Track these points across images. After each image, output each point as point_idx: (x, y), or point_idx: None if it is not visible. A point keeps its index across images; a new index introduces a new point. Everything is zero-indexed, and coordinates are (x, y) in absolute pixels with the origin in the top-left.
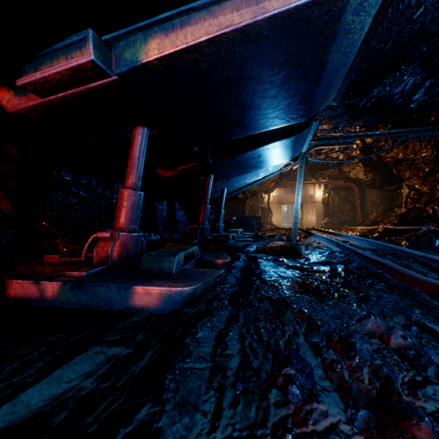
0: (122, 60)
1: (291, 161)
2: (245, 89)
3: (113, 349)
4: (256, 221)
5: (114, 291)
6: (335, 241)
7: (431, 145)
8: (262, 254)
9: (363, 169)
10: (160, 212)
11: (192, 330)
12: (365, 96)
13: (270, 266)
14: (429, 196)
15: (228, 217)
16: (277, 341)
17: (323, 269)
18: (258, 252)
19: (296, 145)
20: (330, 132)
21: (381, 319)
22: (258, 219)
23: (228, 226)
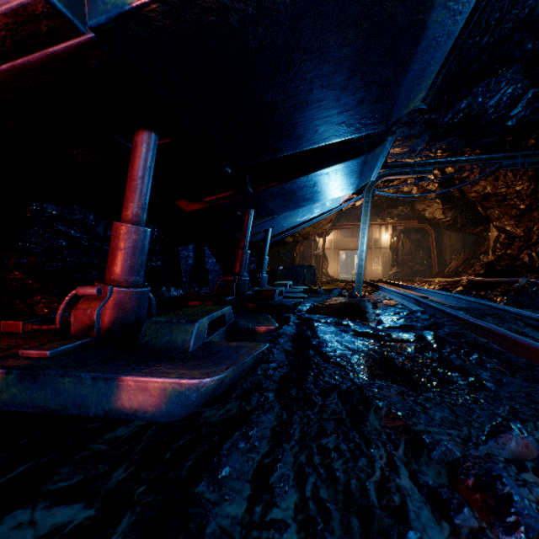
0: (99, 4)
1: (353, 195)
2: (300, 70)
3: (57, 513)
4: (308, 271)
5: (89, 385)
6: (413, 297)
7: (528, 175)
8: (319, 315)
9: (442, 206)
10: (184, 259)
11: (212, 460)
12: (451, 109)
13: (332, 333)
14: (523, 240)
15: (274, 267)
16: (363, 485)
17: (406, 337)
18: (314, 311)
19: (364, 170)
20: (404, 158)
21: (528, 433)
22: (311, 268)
23: (273, 278)
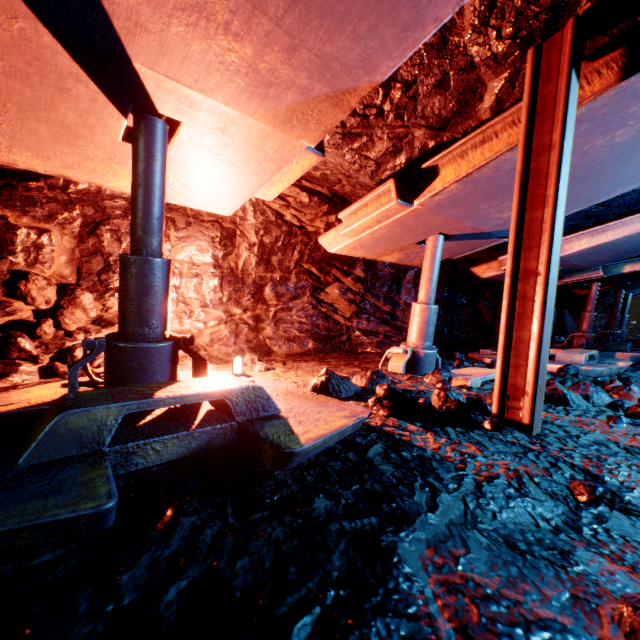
0: (610, 272)
1: None
2: None
3: None
4: None
5: (605, 354)
6: None
7: None
8: None
9: None
10: None
11: None
12: None
13: None
14: None
15: None
16: None
17: None
18: None
19: None
20: None
21: None
22: None
23: None
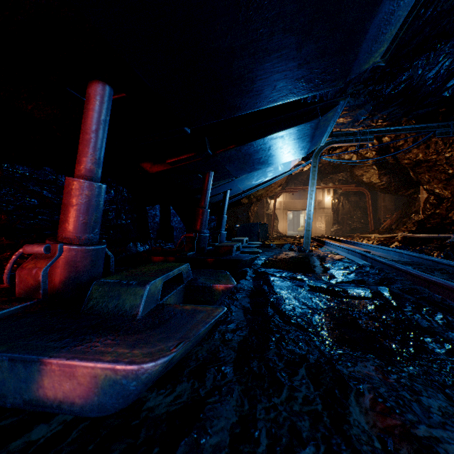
0: None
1: (302, 161)
2: (261, 6)
3: None
4: (262, 228)
5: (5, 368)
6: (359, 252)
7: None
8: (273, 269)
9: (378, 172)
10: (151, 218)
11: None
12: (393, 81)
13: (288, 288)
14: (451, 201)
15: (231, 224)
16: None
17: (362, 293)
18: (268, 265)
19: (316, 134)
20: (347, 127)
21: None
22: (264, 226)
23: (231, 234)
